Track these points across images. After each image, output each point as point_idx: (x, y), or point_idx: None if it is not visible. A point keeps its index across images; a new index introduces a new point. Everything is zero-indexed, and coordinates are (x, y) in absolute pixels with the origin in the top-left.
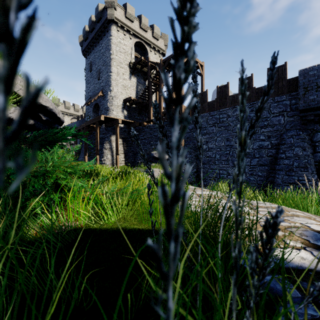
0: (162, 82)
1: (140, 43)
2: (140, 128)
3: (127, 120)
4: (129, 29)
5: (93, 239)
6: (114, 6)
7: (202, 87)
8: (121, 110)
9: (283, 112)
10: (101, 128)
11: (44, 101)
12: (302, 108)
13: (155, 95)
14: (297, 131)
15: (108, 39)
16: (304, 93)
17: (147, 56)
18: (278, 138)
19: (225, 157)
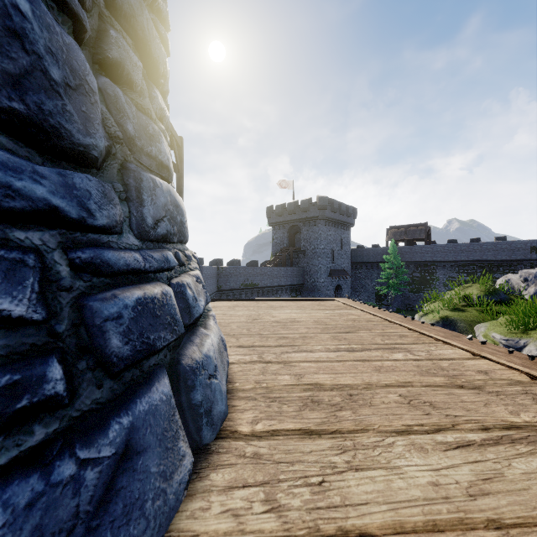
0: None
1: None
2: None
3: None
4: None
5: None
6: None
7: None
8: None
9: None
10: None
11: None
12: None
13: None
14: None
15: None
16: None
17: None
18: None
19: None
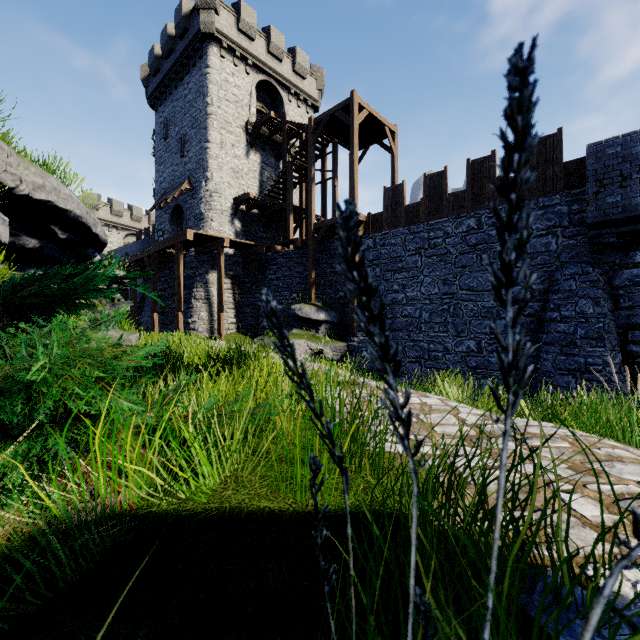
0: (313, 163)
1: (267, 83)
2: (269, 257)
3: (242, 241)
4: (245, 55)
5: (158, 551)
6: (214, 5)
7: (393, 175)
8: (228, 220)
9: (556, 227)
10: (188, 256)
11: (62, 198)
12: (592, 220)
13: (299, 191)
14: (582, 266)
15: (202, 73)
16: (596, 191)
17: (283, 111)
18: (546, 279)
19: (440, 316)
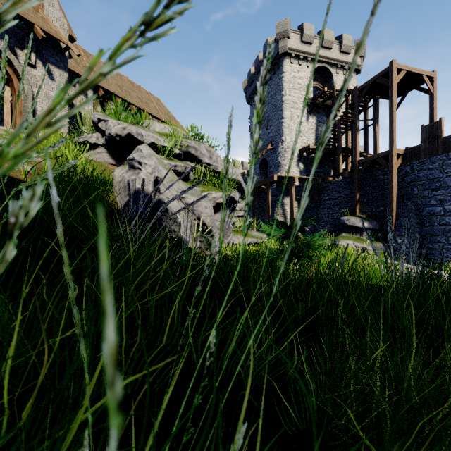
0: (357, 118)
1: (321, 67)
2: (323, 185)
3: (305, 177)
4: (306, 56)
5: None
6: (287, 35)
7: (431, 111)
8: (295, 164)
9: None
10: (271, 189)
11: (237, 176)
12: None
13: (345, 136)
14: None
15: (279, 77)
16: None
17: (332, 82)
18: None
19: None
